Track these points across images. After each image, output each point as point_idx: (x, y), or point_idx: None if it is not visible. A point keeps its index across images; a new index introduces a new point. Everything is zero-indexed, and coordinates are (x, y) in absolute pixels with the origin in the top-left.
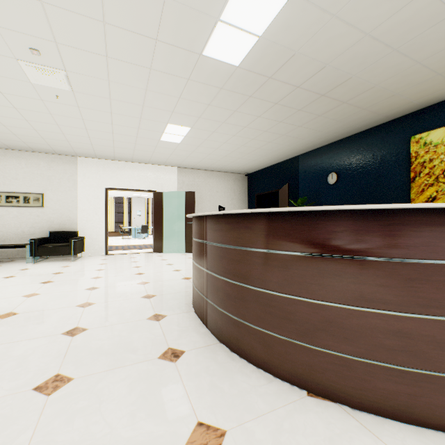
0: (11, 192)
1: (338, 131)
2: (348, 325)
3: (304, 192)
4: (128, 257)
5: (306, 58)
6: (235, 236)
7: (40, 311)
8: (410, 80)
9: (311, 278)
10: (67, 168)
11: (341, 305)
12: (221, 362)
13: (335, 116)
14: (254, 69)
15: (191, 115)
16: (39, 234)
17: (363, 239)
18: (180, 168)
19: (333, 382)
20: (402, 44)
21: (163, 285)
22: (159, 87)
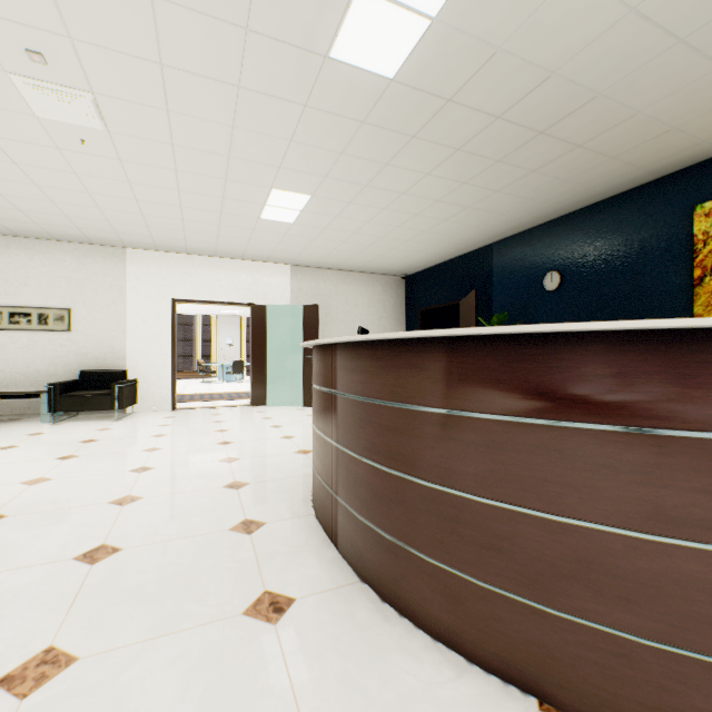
0: (18, 306)
1: (563, 200)
2: (629, 570)
3: (502, 306)
4: (208, 414)
5: (515, 60)
6: (389, 383)
7: (45, 513)
8: (702, 101)
9: (547, 470)
10: (110, 267)
11: (612, 529)
12: (363, 625)
13: (560, 172)
14: (421, 85)
15: (311, 172)
16: (64, 376)
17: (663, 392)
18: (294, 267)
19: (595, 686)
20: (696, 29)
21: (262, 464)
22: (255, 122)
